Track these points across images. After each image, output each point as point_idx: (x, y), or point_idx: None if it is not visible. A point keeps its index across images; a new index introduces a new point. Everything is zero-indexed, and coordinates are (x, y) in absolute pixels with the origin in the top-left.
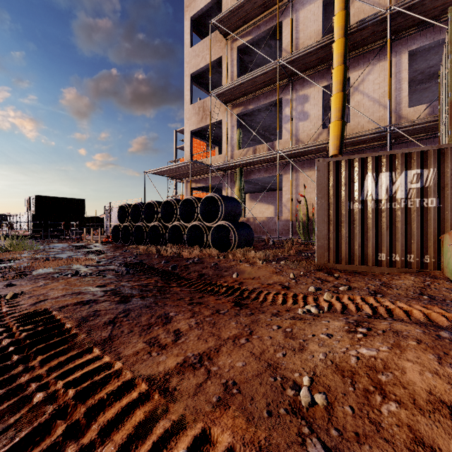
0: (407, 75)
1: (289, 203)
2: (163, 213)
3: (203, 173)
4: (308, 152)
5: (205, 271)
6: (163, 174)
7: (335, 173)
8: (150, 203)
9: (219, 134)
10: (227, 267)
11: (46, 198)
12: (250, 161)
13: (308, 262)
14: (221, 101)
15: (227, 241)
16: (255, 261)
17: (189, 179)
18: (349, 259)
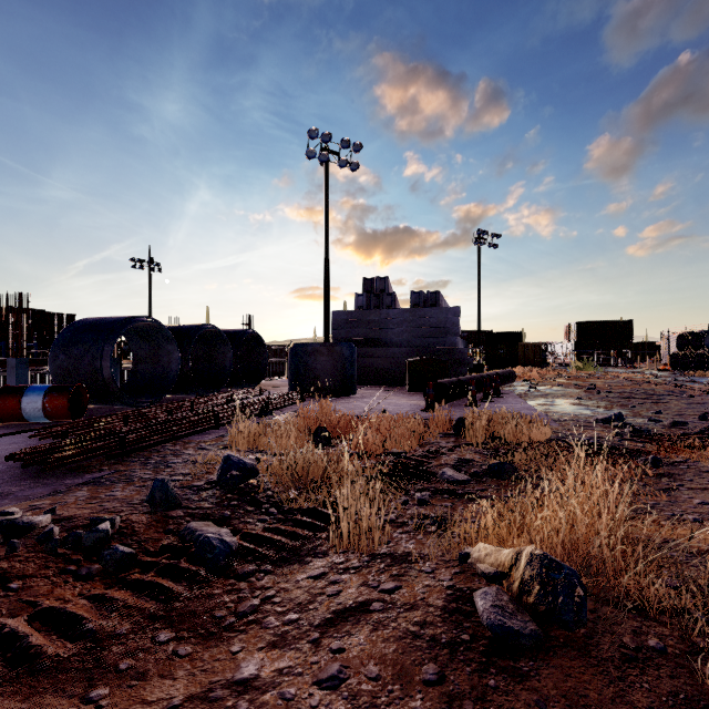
0: None
1: None
2: None
3: None
4: None
5: None
6: None
7: None
8: None
9: None
10: None
11: (586, 324)
12: None
13: None
14: None
15: None
16: None
17: None
18: None
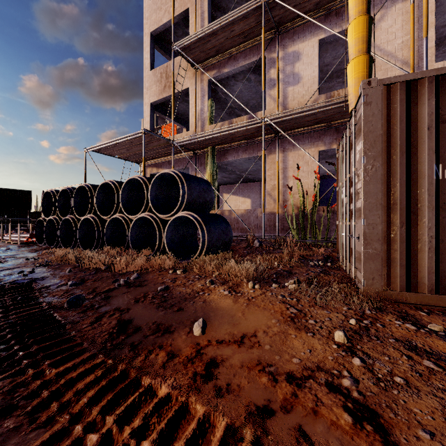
0: (433, 19)
1: (275, 191)
2: (101, 202)
3: (165, 154)
4: (302, 122)
5: (137, 311)
6: (112, 153)
7: (406, 106)
8: (84, 188)
9: (187, 112)
10: (184, 296)
11: None
12: (225, 135)
13: (345, 287)
14: (188, 60)
15: (192, 241)
16: (238, 281)
17: (149, 163)
18: (437, 283)
